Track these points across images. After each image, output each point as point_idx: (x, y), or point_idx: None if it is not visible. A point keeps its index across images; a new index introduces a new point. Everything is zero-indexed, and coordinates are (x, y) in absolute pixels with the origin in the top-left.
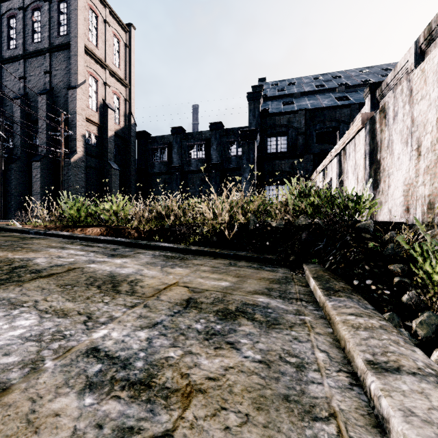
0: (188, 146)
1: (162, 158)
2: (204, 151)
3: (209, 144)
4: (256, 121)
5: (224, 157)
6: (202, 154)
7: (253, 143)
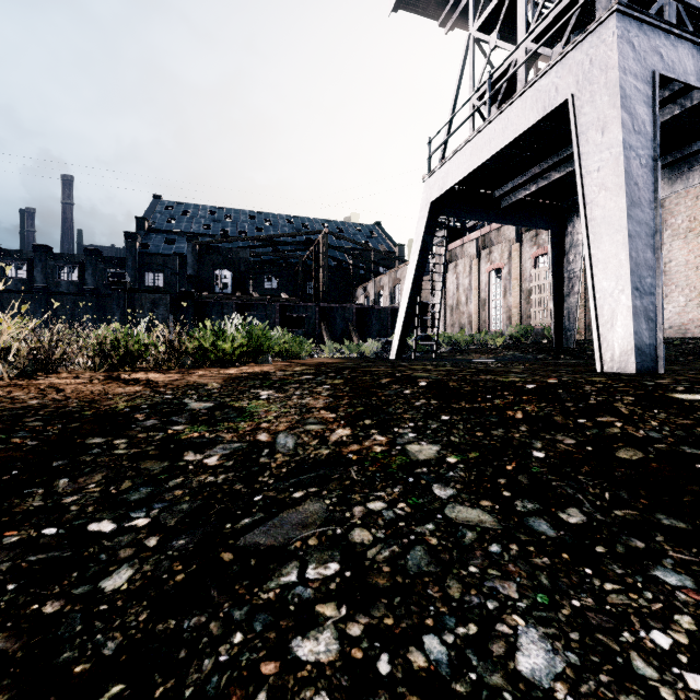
0: (57, 267)
1: (19, 275)
2: (78, 274)
3: (84, 268)
4: (133, 258)
5: (102, 283)
6: (76, 277)
7: None
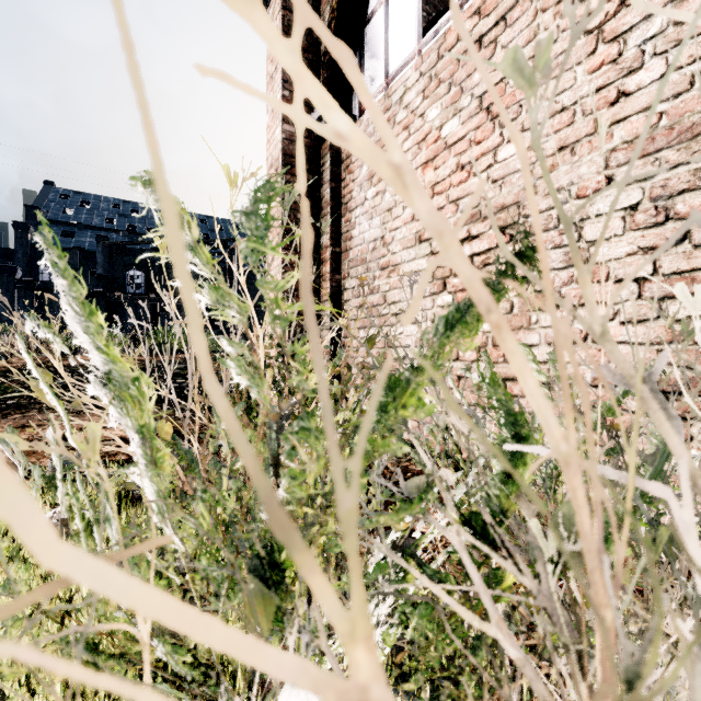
0: None
1: None
2: None
3: None
4: (24, 250)
5: None
6: None
7: (13, 277)
